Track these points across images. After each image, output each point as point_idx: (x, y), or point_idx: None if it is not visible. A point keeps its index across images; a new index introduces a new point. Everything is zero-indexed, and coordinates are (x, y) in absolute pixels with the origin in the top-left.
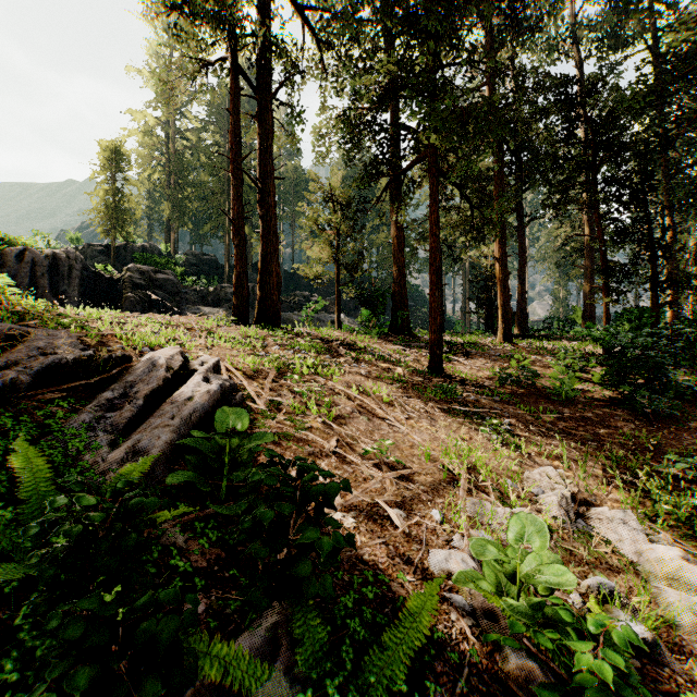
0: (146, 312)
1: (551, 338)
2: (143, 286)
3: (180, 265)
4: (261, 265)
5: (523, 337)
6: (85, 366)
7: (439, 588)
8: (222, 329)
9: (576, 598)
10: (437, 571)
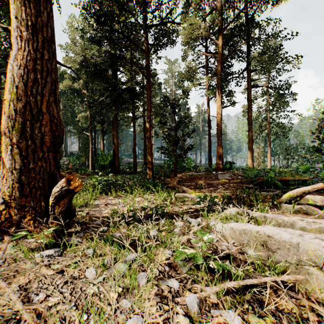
0: None
1: (71, 157)
2: None
3: None
4: None
5: (65, 157)
6: None
7: None
8: None
9: None
10: None
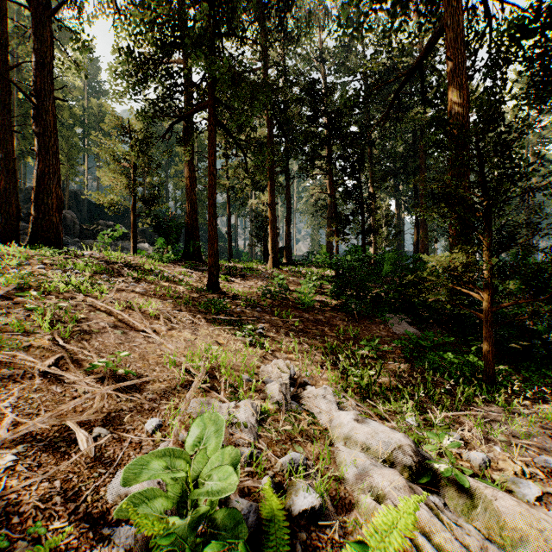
0: None
1: (306, 265)
2: None
3: None
4: (37, 183)
5: (287, 264)
6: None
7: (44, 550)
8: None
9: (266, 481)
10: (114, 497)
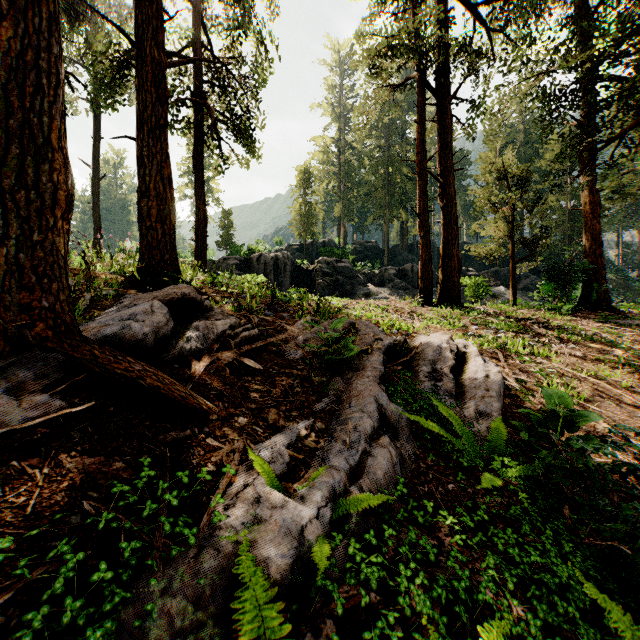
0: (331, 293)
1: None
2: (328, 274)
3: (349, 253)
4: (443, 251)
5: None
6: (396, 347)
7: None
8: (420, 310)
9: None
10: None
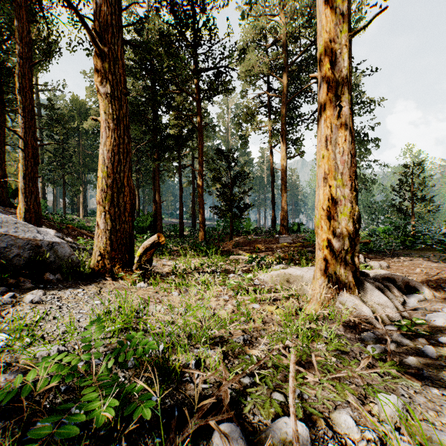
0: None
1: (94, 217)
2: None
3: None
4: None
5: (85, 216)
6: None
7: None
8: None
9: None
10: None
